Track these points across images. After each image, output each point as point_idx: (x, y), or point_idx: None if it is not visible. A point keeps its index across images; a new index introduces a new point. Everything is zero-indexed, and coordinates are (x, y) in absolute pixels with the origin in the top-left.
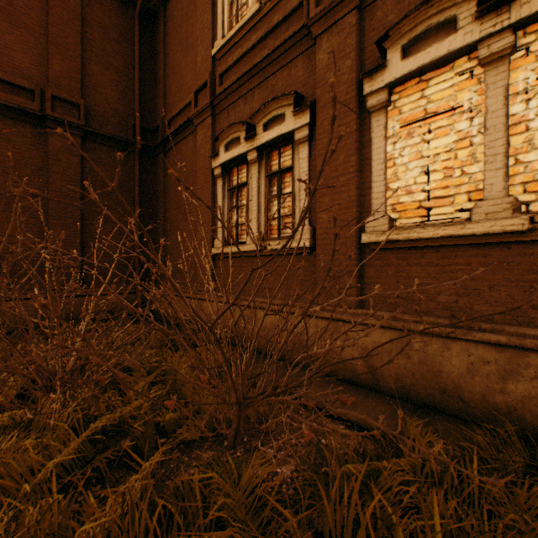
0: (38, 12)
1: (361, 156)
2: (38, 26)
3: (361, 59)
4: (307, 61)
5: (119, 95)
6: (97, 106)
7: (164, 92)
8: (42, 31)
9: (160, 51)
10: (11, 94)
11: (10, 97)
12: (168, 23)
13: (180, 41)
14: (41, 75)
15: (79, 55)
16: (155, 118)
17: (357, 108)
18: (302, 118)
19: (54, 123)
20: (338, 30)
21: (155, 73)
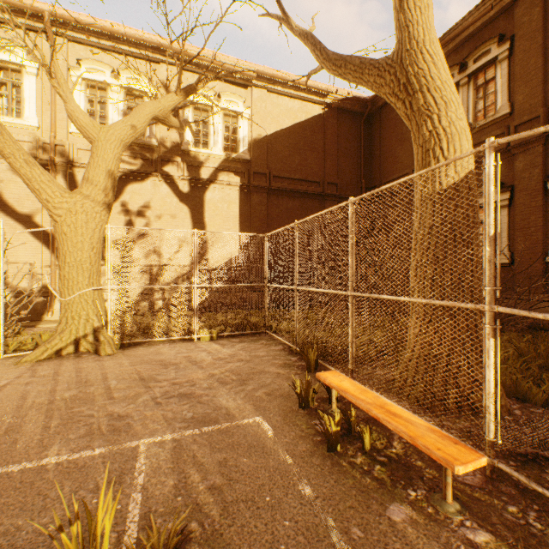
0: (320, 140)
1: (544, 218)
2: (320, 147)
3: (544, 168)
4: (506, 164)
5: (352, 171)
6: (342, 181)
7: (379, 165)
8: (321, 149)
9: (376, 139)
10: (311, 186)
11: (312, 189)
12: (382, 122)
13: (394, 135)
14: (321, 172)
15: (336, 156)
16: (371, 180)
17: (542, 194)
18: (503, 196)
19: (327, 197)
20: (529, 153)
21: (371, 152)
